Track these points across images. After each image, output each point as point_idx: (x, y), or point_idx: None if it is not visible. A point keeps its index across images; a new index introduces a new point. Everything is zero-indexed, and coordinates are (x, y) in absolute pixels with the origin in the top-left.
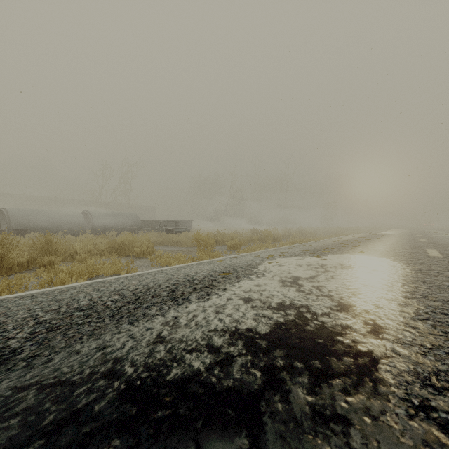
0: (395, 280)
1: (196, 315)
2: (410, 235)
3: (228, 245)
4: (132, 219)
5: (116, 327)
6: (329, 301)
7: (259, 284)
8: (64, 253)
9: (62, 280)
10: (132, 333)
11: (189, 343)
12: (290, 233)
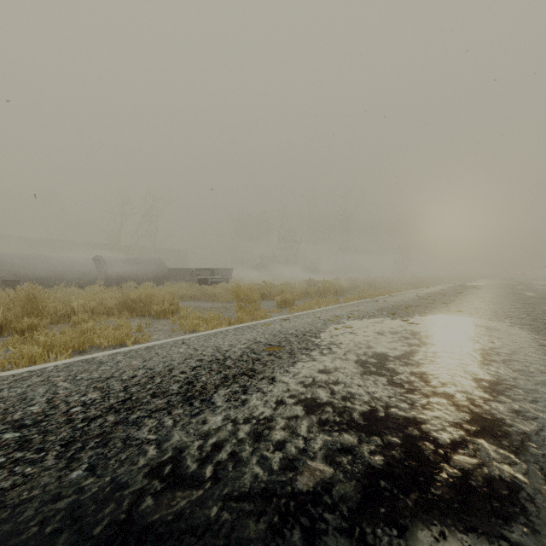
0: (537, 363)
1: (219, 445)
2: (509, 287)
3: (277, 301)
4: (156, 267)
5: (57, 479)
6: (452, 408)
7: (326, 369)
8: (54, 313)
9: (32, 356)
10: (82, 502)
11: (190, 544)
12: (356, 285)
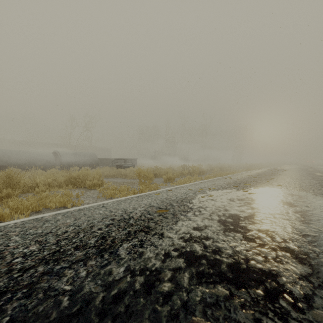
0: None
1: (119, 296)
2: (304, 169)
3: (164, 178)
4: (91, 158)
5: None
6: (296, 261)
7: (198, 227)
8: (24, 186)
9: (3, 216)
10: None
11: None
12: (211, 168)
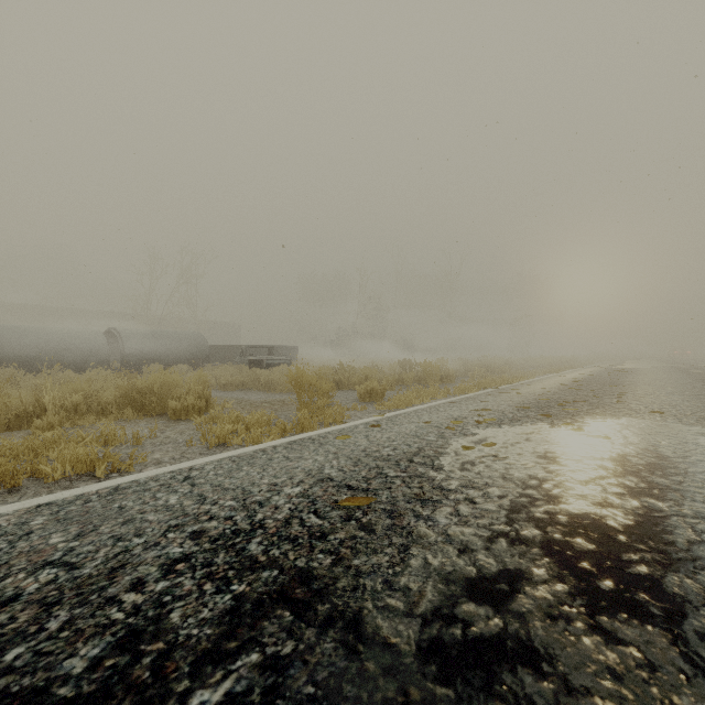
0: None
1: None
2: (681, 371)
3: (359, 392)
4: (194, 344)
5: None
6: None
7: (486, 579)
8: (3, 414)
9: None
10: None
11: None
12: (467, 368)
